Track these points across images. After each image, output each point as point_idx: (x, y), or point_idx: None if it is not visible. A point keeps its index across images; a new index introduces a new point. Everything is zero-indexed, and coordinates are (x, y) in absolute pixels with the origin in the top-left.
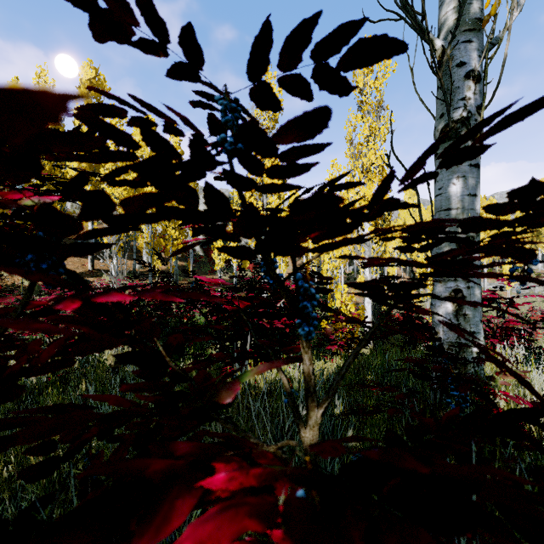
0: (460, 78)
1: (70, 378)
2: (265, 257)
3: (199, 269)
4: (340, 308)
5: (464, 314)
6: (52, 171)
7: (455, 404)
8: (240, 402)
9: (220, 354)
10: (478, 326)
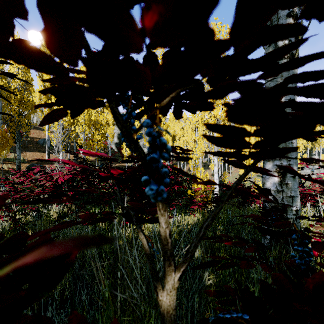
0: (283, 17)
1: (26, 228)
2: (112, 106)
3: None
4: None
5: (286, 183)
6: (22, 98)
7: (299, 257)
8: (118, 252)
9: (86, 215)
10: (296, 192)
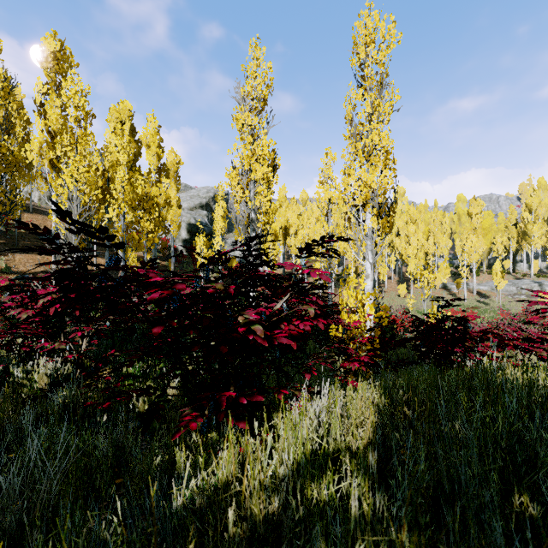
0: None
1: None
2: None
3: (181, 268)
4: (353, 310)
5: None
6: None
7: None
8: None
9: None
10: None
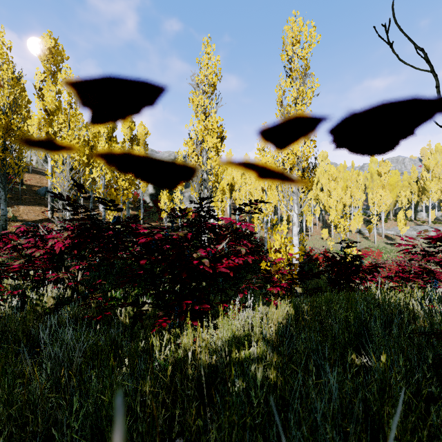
0: None
1: None
2: None
3: (149, 217)
4: (278, 250)
5: None
6: (8, 125)
7: None
8: None
9: None
10: None
